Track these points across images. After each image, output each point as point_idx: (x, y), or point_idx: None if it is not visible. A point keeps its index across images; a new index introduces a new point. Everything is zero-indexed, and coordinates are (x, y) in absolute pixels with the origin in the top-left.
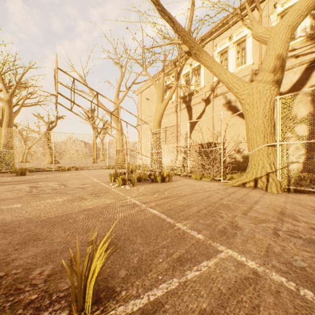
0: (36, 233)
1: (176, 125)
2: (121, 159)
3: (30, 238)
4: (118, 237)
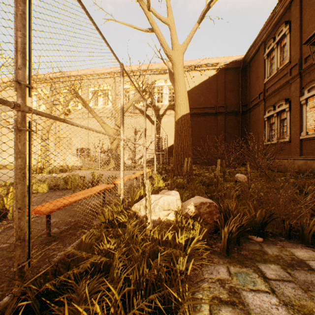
0: None
1: (55, 131)
2: None
3: None
4: (85, 178)
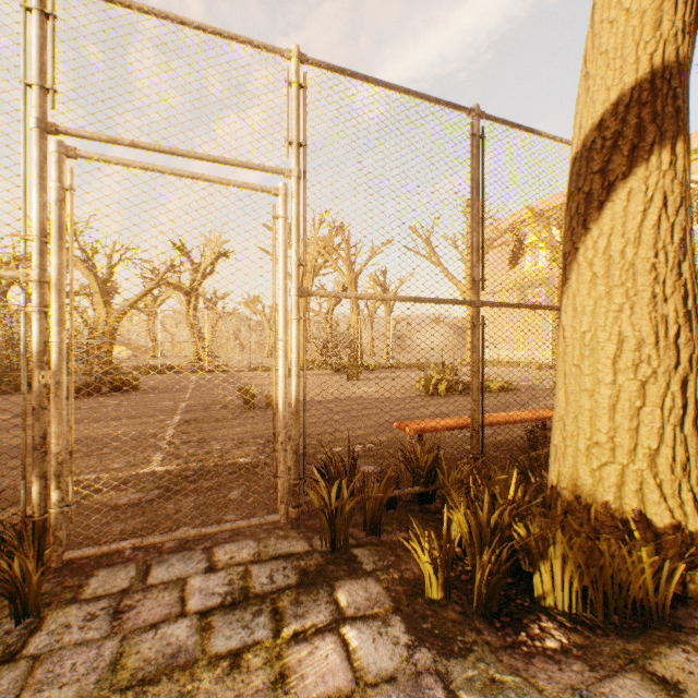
0: None
1: None
2: None
3: None
4: None
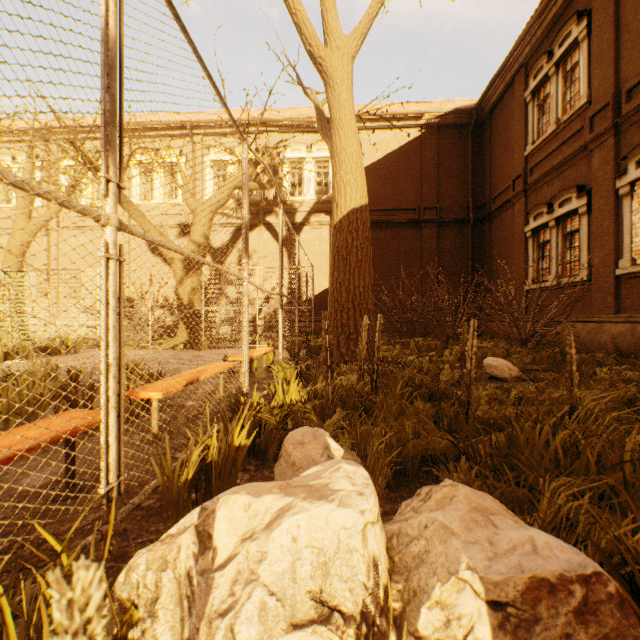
0: None
1: (48, 257)
2: None
3: None
4: (95, 372)
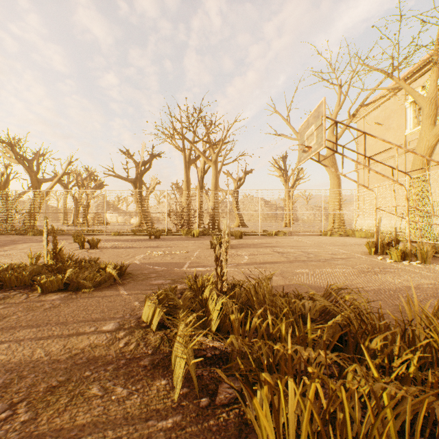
0: (394, 304)
1: None
2: (338, 222)
3: (397, 308)
4: None
